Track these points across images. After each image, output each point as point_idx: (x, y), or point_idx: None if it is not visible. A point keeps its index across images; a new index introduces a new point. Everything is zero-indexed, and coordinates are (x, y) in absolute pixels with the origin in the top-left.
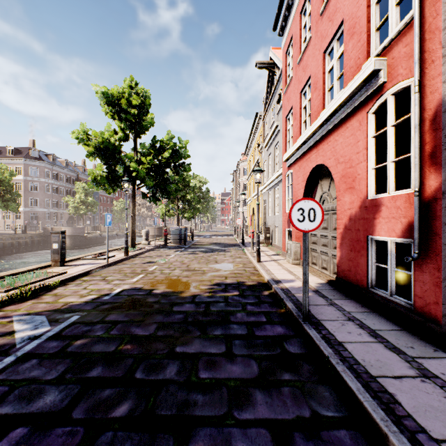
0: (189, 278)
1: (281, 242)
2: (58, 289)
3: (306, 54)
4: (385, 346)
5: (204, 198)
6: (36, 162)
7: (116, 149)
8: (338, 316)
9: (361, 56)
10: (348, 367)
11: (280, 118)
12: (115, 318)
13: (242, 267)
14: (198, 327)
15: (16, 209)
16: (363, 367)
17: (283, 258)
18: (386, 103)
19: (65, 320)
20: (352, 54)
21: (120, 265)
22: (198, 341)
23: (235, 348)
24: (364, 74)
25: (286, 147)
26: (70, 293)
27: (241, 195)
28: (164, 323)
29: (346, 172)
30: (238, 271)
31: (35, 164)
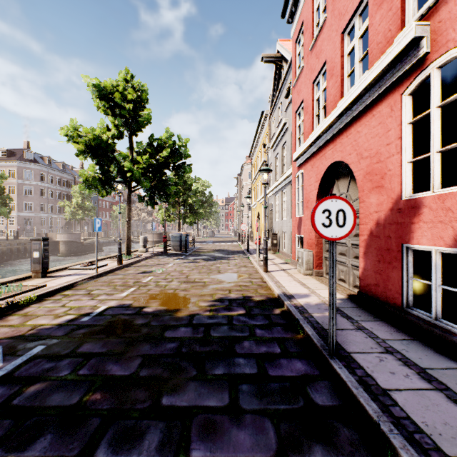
0: (187, 292)
1: (289, 250)
2: (30, 307)
3: (320, 38)
4: (448, 397)
5: (207, 203)
6: (31, 165)
7: (108, 147)
8: (371, 345)
9: (393, 27)
10: (408, 438)
11: (288, 115)
12: (90, 348)
13: (247, 278)
14: (194, 363)
15: (7, 214)
16: (429, 438)
17: (292, 267)
18: (426, 81)
19: (26, 352)
20: (380, 27)
21: (111, 275)
22: (193, 387)
23: (243, 399)
24: (401, 44)
25: (296, 145)
26: (43, 313)
27: (246, 198)
28: (150, 356)
29: (372, 168)
30: (244, 283)
31: (29, 166)
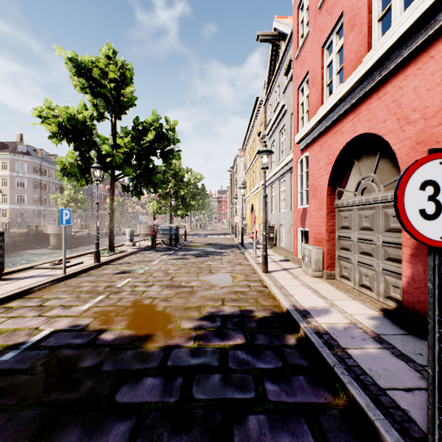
0: (168, 303)
1: (288, 244)
2: None
3: None
4: None
5: (200, 195)
6: (23, 157)
7: (86, 129)
8: None
9: None
10: None
11: (287, 96)
12: None
13: (244, 280)
14: None
15: None
16: None
17: (295, 265)
18: None
19: None
20: None
21: (82, 276)
22: None
23: None
24: None
25: (298, 126)
26: None
27: (240, 189)
28: None
29: (429, 134)
30: (240, 288)
31: (22, 159)
